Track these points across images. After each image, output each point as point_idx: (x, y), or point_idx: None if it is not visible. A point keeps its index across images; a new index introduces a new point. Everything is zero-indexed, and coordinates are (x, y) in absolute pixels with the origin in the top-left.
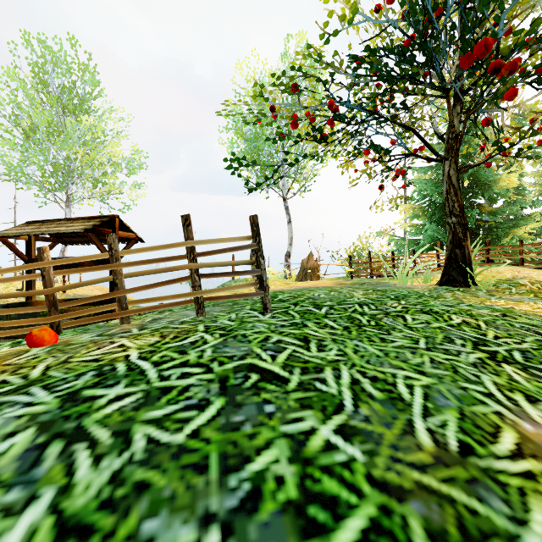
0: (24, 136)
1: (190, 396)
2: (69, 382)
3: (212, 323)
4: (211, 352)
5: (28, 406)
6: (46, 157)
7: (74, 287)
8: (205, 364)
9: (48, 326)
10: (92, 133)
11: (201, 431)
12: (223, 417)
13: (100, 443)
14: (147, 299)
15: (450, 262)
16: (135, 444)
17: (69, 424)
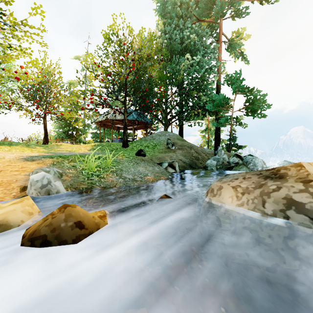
0: None
1: None
2: None
3: None
4: None
5: None
6: None
7: None
8: None
9: None
10: None
11: None
12: None
13: None
14: None
15: (44, 140)
16: None
17: None
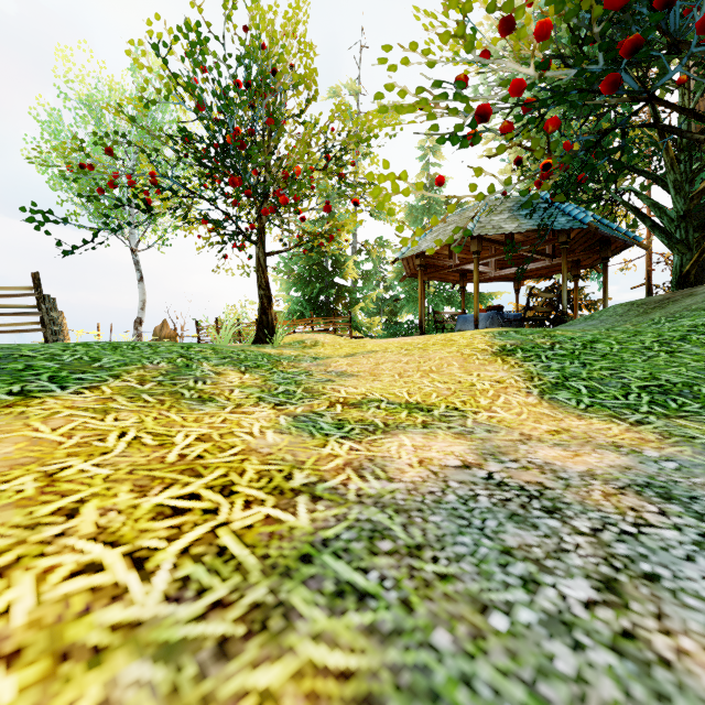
0: None
1: None
2: None
3: None
4: None
5: None
6: None
7: None
8: None
9: None
10: None
11: None
12: None
13: None
14: None
15: (259, 326)
16: None
17: None
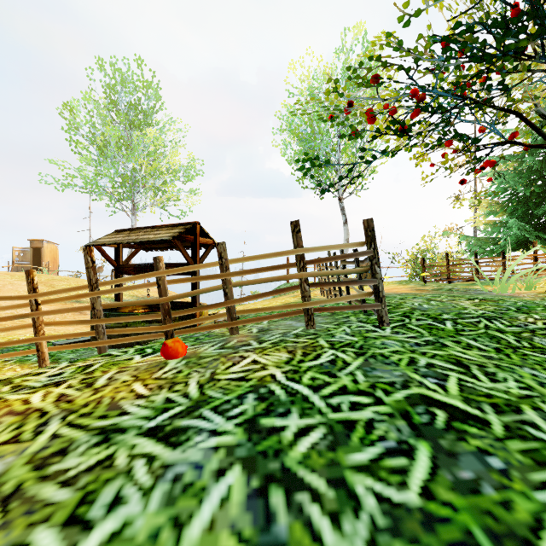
0: (99, 152)
1: (382, 436)
2: (236, 406)
3: (331, 337)
4: (363, 376)
5: (215, 434)
6: (116, 170)
7: (187, 296)
8: (368, 392)
9: (162, 334)
10: (155, 145)
11: (433, 490)
12: (445, 470)
13: (322, 495)
14: (256, 309)
15: None
16: (364, 501)
17: (272, 464)
